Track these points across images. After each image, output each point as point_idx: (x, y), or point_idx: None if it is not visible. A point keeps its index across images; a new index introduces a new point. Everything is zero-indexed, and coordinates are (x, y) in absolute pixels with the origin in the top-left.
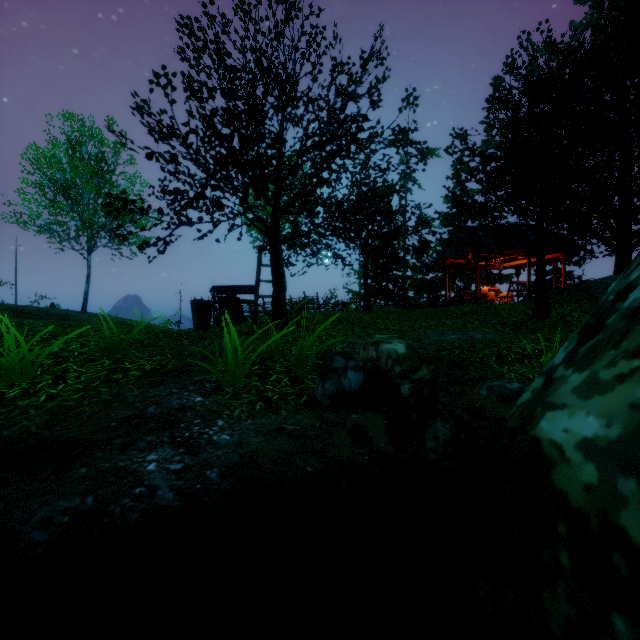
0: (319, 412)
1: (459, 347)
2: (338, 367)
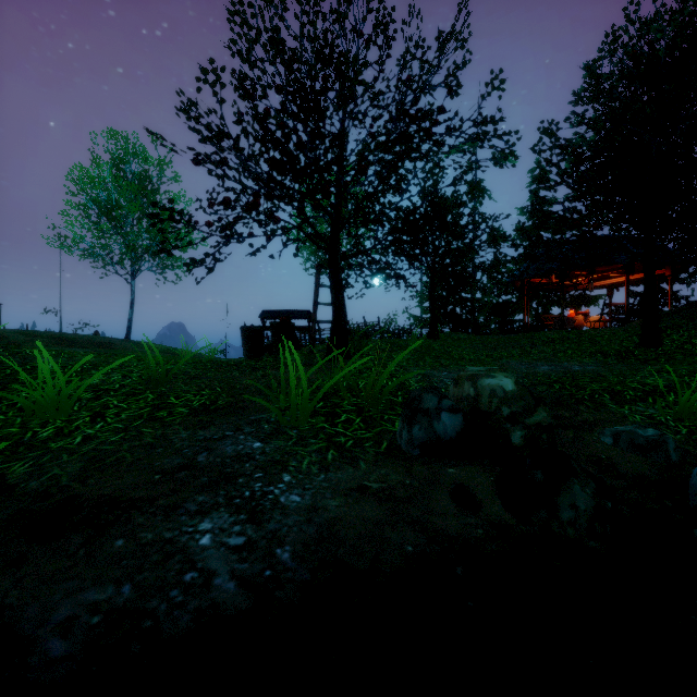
0: (406, 464)
1: (558, 381)
2: (429, 407)
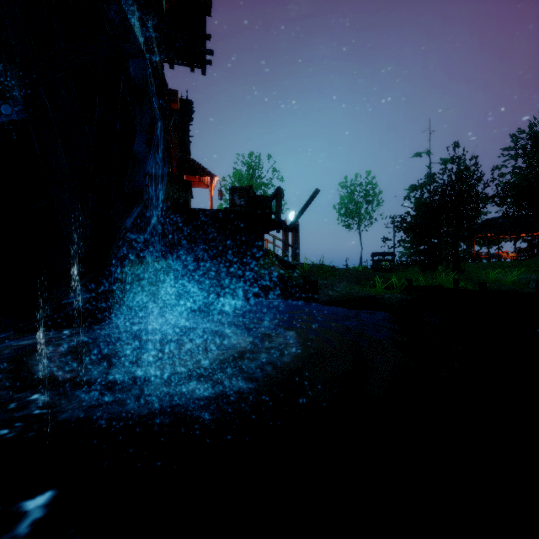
0: None
1: None
2: None
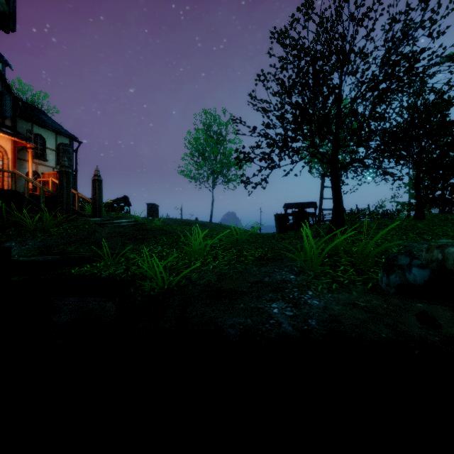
0: (385, 297)
1: None
2: (402, 264)
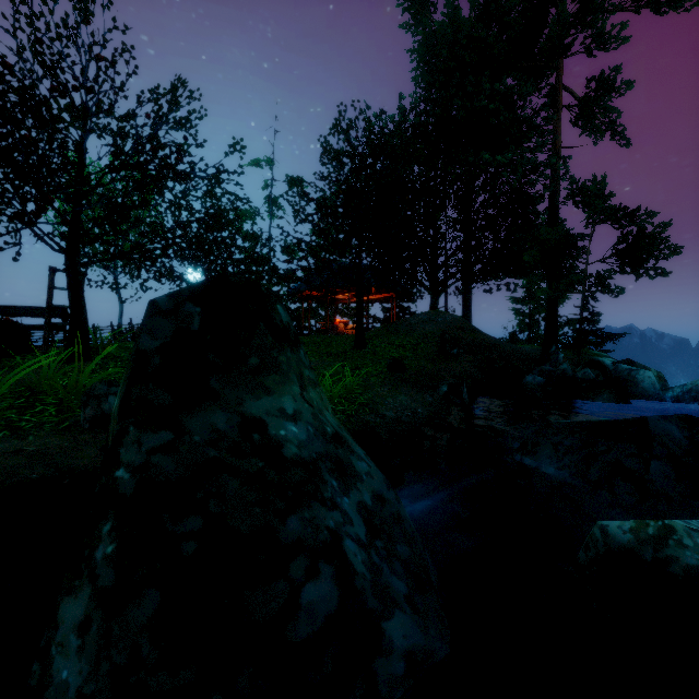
0: (75, 435)
1: None
2: (99, 393)
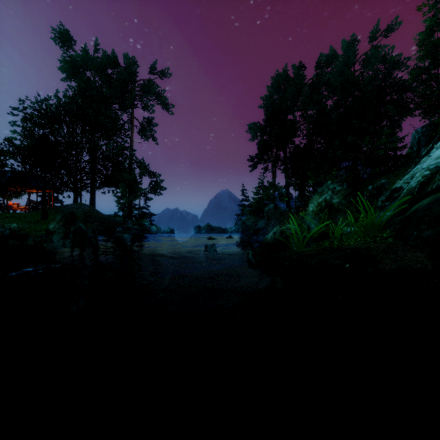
0: None
1: None
2: (2, 230)
